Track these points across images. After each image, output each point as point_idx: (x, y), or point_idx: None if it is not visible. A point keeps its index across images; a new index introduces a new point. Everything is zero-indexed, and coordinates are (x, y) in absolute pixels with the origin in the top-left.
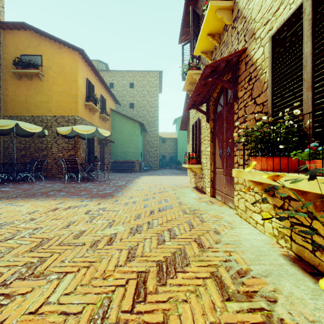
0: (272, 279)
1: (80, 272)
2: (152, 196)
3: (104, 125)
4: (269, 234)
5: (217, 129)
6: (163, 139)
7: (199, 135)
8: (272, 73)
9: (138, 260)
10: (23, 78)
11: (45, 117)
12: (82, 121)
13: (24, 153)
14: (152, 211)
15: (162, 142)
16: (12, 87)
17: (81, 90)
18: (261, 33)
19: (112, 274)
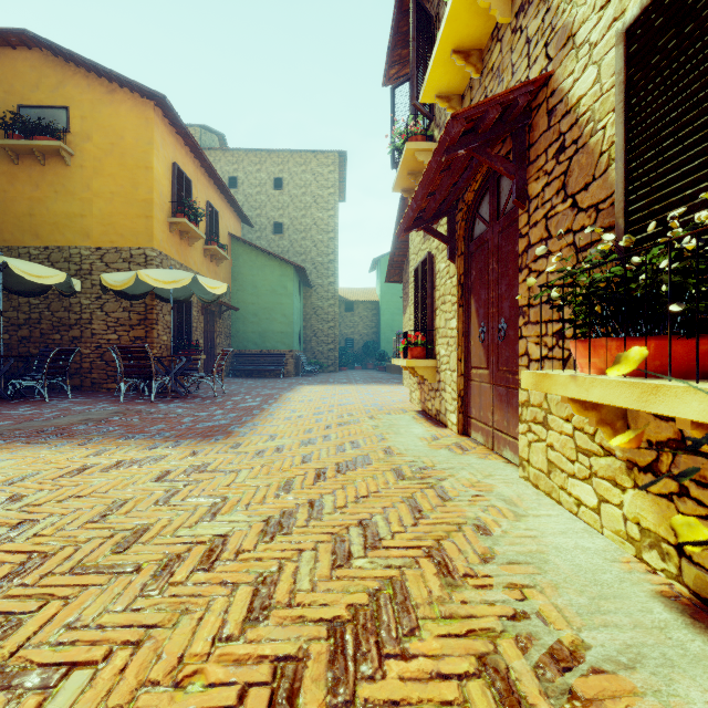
0: (648, 676)
1: (112, 661)
2: (321, 433)
3: (214, 271)
4: (615, 535)
5: (475, 276)
6: (348, 303)
7: (431, 292)
8: (625, 125)
9: (278, 618)
10: (24, 159)
11: (77, 250)
12: (164, 261)
13: (27, 334)
14: (320, 473)
15: (347, 309)
16: None
17: (160, 190)
18: (593, 31)
19: (201, 669)
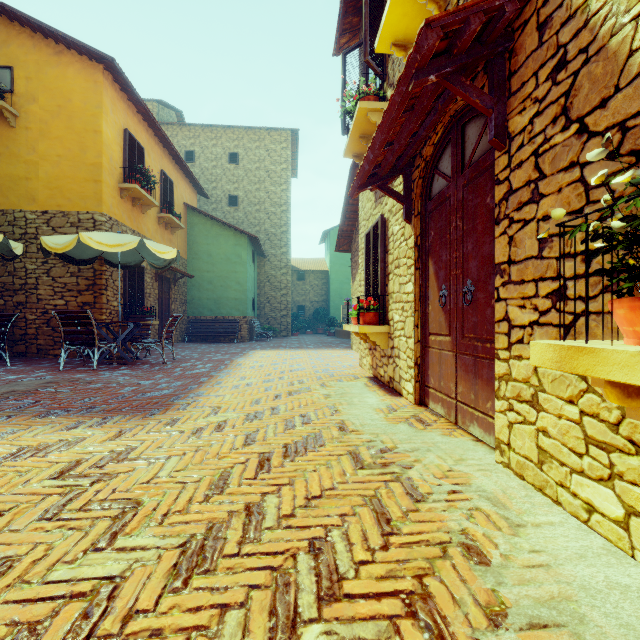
0: None
1: None
2: (269, 404)
3: (169, 239)
4: None
5: (434, 236)
6: (300, 273)
7: (384, 256)
8: None
9: None
10: None
11: (22, 213)
12: (114, 226)
13: None
14: (264, 460)
15: (299, 278)
16: None
17: (110, 155)
18: None
19: None
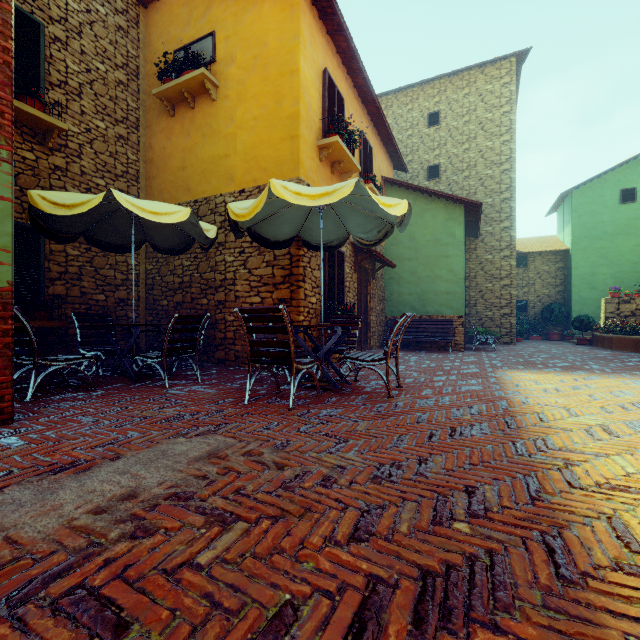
0: None
1: None
2: None
3: None
4: None
5: None
6: (519, 257)
7: None
8: None
9: None
10: (178, 109)
11: (221, 198)
12: None
13: (180, 299)
14: None
15: (517, 264)
16: (159, 138)
17: (307, 102)
18: None
19: None
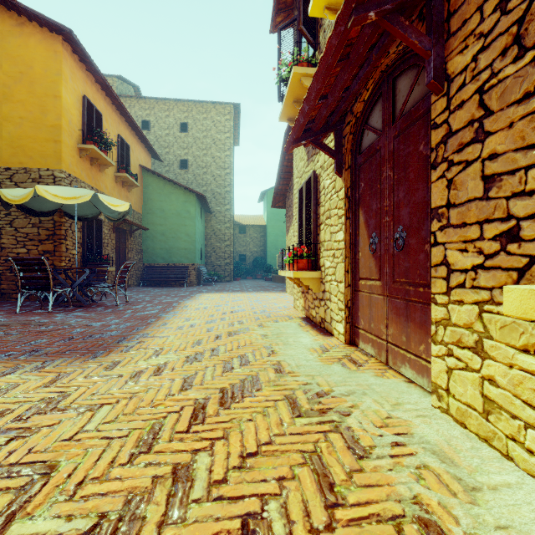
0: None
1: None
2: (210, 345)
3: (125, 196)
4: None
5: (364, 187)
6: (241, 227)
7: (316, 208)
8: None
9: None
10: None
11: None
12: (73, 183)
13: None
14: (199, 408)
15: (240, 231)
16: None
17: (69, 118)
18: None
19: None
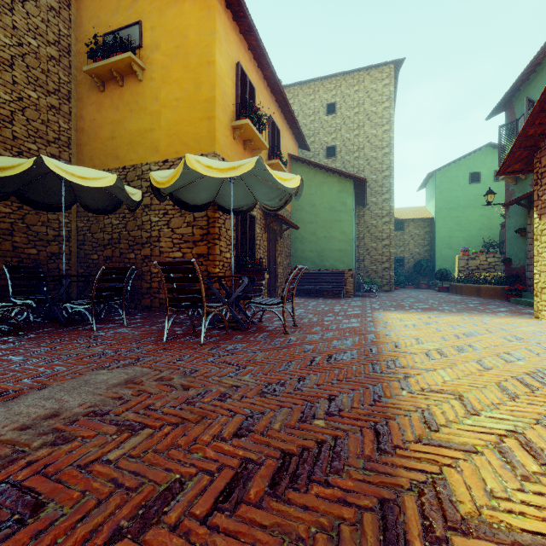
0: None
1: None
2: None
3: None
4: None
5: None
6: (397, 222)
7: None
8: None
9: None
10: (108, 85)
11: (147, 166)
12: None
13: (110, 253)
14: None
15: (396, 228)
16: (90, 110)
17: (222, 89)
18: None
19: None
